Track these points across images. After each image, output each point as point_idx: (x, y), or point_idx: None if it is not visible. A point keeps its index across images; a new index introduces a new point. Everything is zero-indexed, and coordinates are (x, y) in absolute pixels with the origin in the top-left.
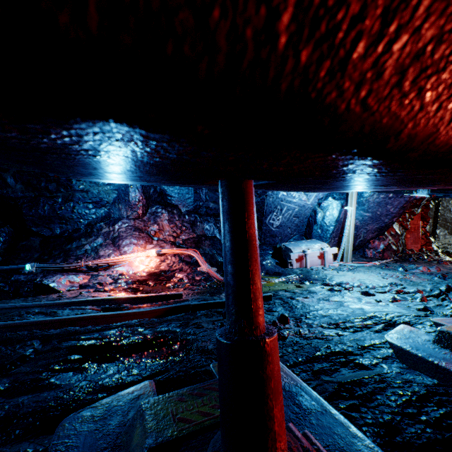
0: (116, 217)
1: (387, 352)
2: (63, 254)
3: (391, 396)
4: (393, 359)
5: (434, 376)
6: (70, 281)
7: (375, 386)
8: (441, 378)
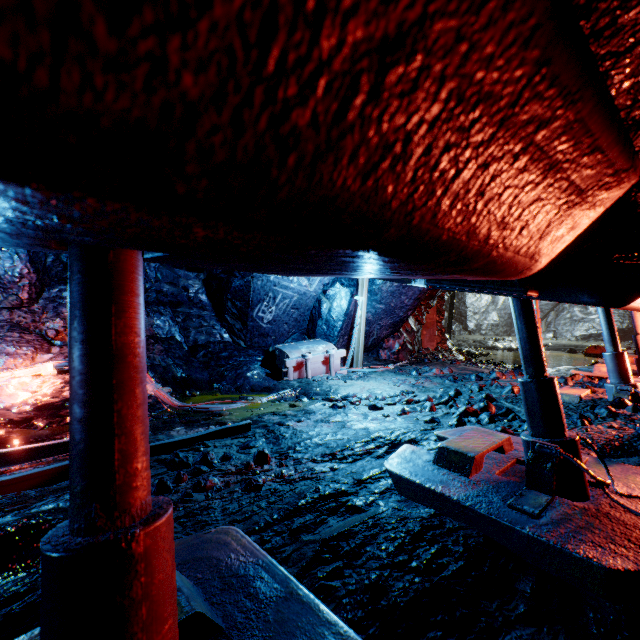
0: None
1: (386, 483)
2: None
3: (383, 544)
4: (391, 492)
5: (431, 504)
6: None
7: (366, 535)
8: (438, 506)
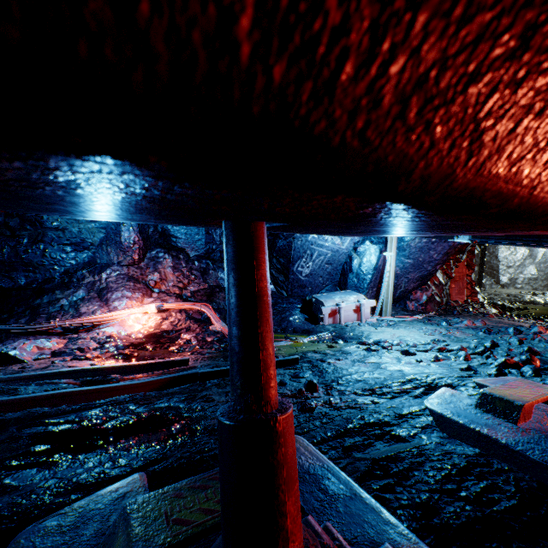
0: (103, 264)
1: (427, 420)
2: (30, 312)
3: (430, 471)
4: (432, 428)
5: (476, 444)
6: (38, 347)
7: (412, 461)
8: (483, 446)
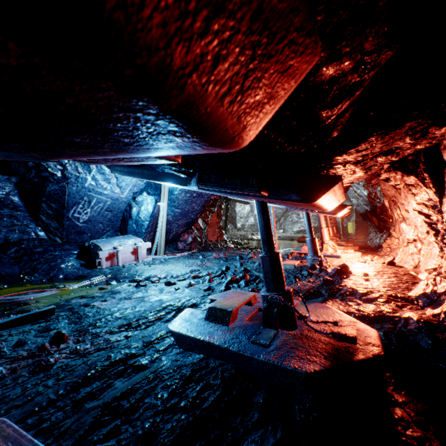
0: None
1: (170, 341)
2: None
3: (160, 393)
4: (173, 347)
5: (201, 351)
6: None
7: (146, 388)
8: (206, 351)
